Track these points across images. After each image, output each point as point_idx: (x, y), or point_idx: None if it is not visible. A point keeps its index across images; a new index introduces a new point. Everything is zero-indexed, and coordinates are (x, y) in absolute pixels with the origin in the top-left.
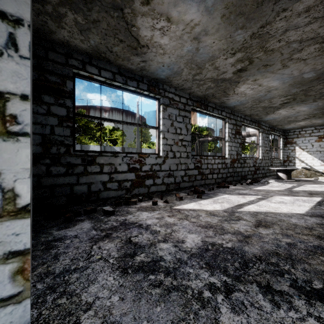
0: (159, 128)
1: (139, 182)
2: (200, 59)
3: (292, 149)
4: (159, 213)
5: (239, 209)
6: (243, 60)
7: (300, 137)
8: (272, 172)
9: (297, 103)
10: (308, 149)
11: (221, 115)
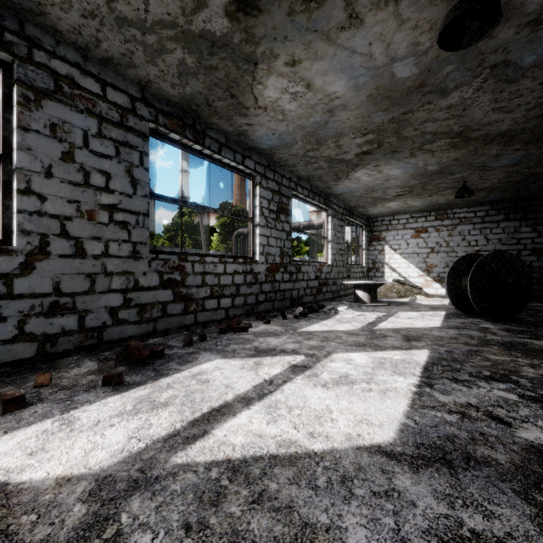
0: (12, 161)
1: None
2: None
3: (380, 250)
4: None
5: (183, 453)
6: None
7: (392, 231)
8: (350, 289)
9: (385, 156)
10: (401, 249)
11: (243, 166)
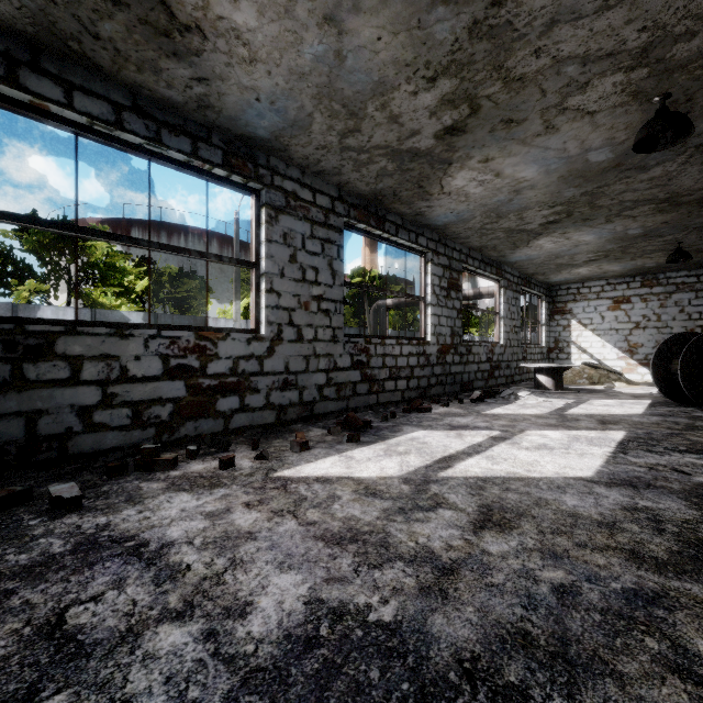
0: (259, 267)
1: (200, 405)
2: (352, 88)
3: (564, 325)
4: (225, 495)
5: (443, 473)
6: (457, 101)
7: (580, 301)
8: (526, 374)
9: (575, 224)
10: (594, 324)
11: (416, 244)
